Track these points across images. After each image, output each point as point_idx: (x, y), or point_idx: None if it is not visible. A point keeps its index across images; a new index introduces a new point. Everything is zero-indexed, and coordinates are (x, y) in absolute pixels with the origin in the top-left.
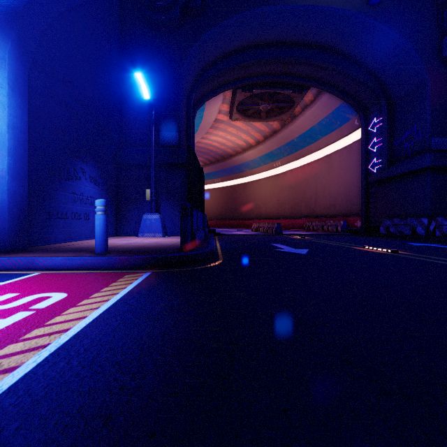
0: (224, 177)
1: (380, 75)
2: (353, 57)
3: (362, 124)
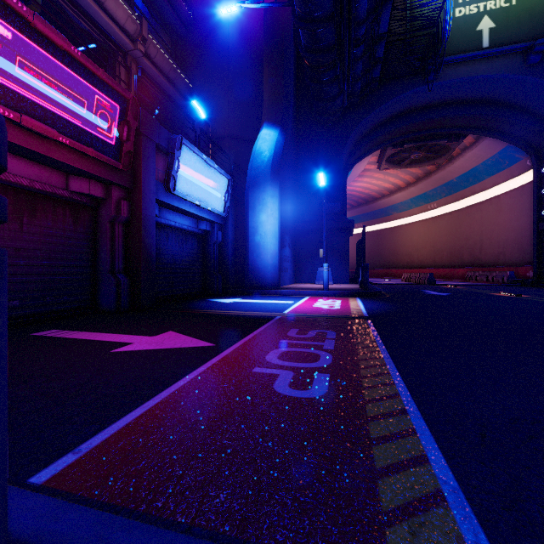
0: (367, 221)
1: None
2: (515, 106)
3: (533, 166)
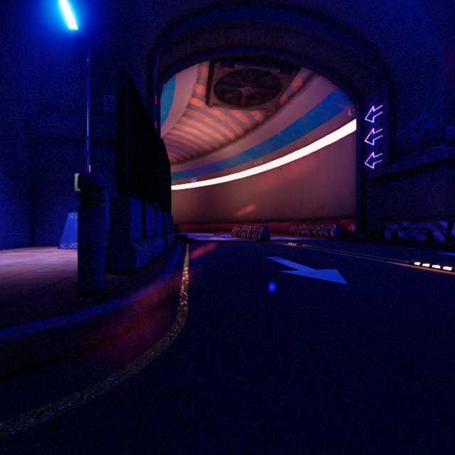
0: (200, 176)
1: (382, 54)
2: (352, 30)
3: (357, 114)
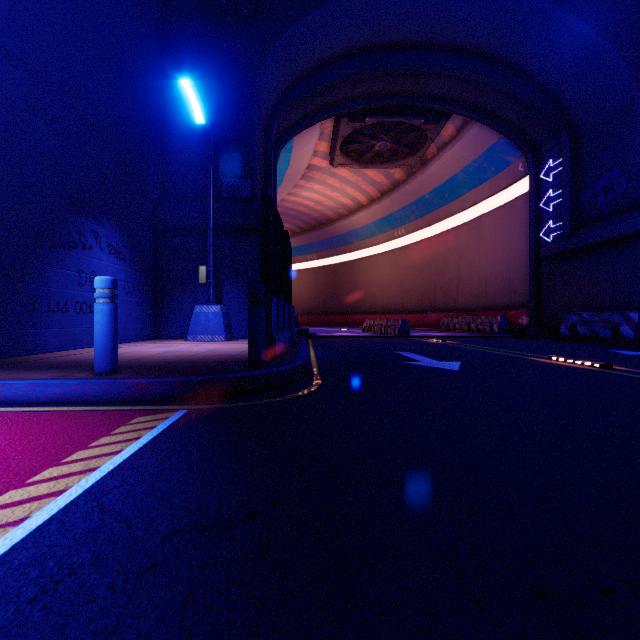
0: (322, 252)
1: (559, 94)
2: (518, 66)
3: (530, 170)
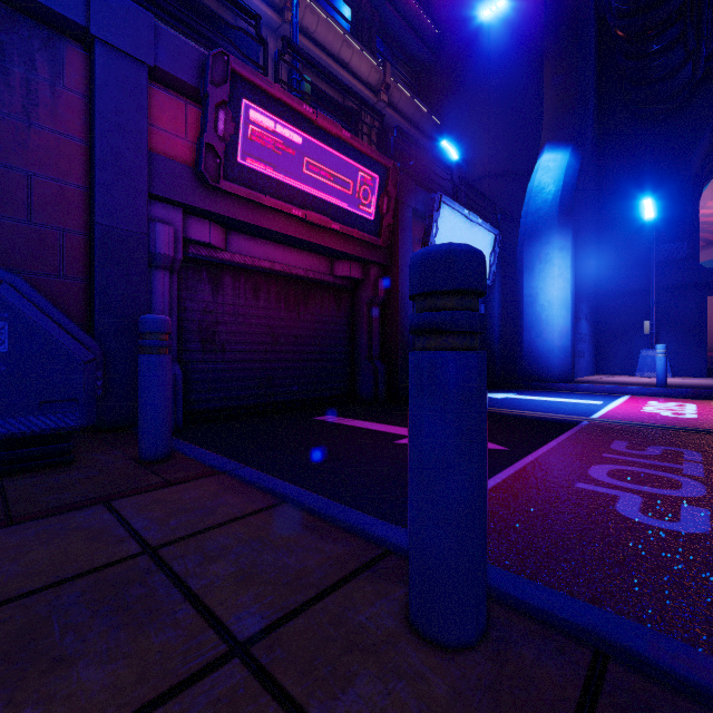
0: None
1: None
2: None
3: None
